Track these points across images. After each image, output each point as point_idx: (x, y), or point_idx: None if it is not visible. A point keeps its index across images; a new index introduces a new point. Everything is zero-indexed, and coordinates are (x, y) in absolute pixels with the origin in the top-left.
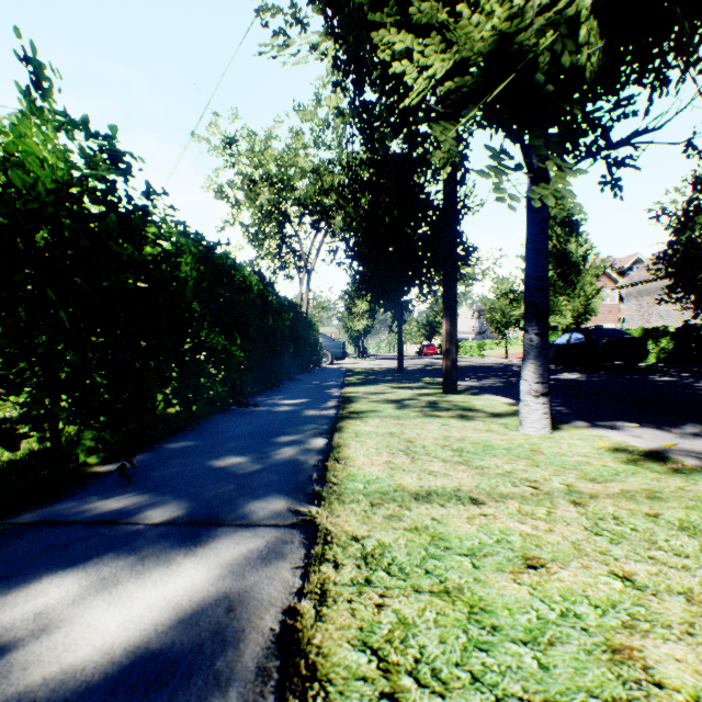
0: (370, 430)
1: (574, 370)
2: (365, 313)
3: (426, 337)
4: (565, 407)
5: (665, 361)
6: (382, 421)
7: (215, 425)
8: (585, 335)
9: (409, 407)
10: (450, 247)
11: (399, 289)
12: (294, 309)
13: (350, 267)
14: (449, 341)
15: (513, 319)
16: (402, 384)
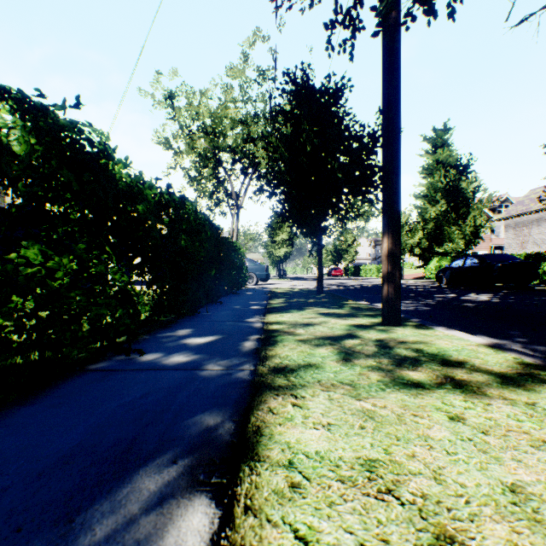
0: (318, 449)
1: (473, 290)
2: (285, 241)
3: (333, 262)
4: (543, 345)
5: (545, 282)
6: (332, 404)
7: (21, 416)
8: (480, 259)
9: (358, 355)
10: (392, 151)
11: (319, 215)
12: (217, 232)
13: (273, 194)
14: (391, 263)
15: (409, 247)
16: (328, 309)
